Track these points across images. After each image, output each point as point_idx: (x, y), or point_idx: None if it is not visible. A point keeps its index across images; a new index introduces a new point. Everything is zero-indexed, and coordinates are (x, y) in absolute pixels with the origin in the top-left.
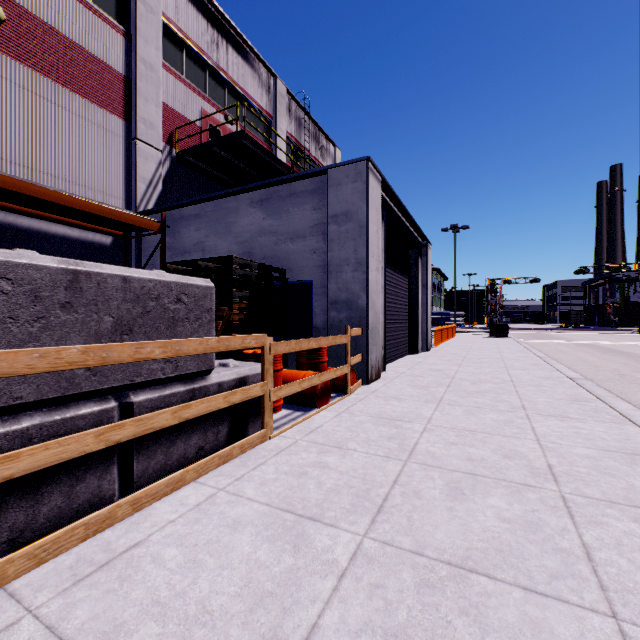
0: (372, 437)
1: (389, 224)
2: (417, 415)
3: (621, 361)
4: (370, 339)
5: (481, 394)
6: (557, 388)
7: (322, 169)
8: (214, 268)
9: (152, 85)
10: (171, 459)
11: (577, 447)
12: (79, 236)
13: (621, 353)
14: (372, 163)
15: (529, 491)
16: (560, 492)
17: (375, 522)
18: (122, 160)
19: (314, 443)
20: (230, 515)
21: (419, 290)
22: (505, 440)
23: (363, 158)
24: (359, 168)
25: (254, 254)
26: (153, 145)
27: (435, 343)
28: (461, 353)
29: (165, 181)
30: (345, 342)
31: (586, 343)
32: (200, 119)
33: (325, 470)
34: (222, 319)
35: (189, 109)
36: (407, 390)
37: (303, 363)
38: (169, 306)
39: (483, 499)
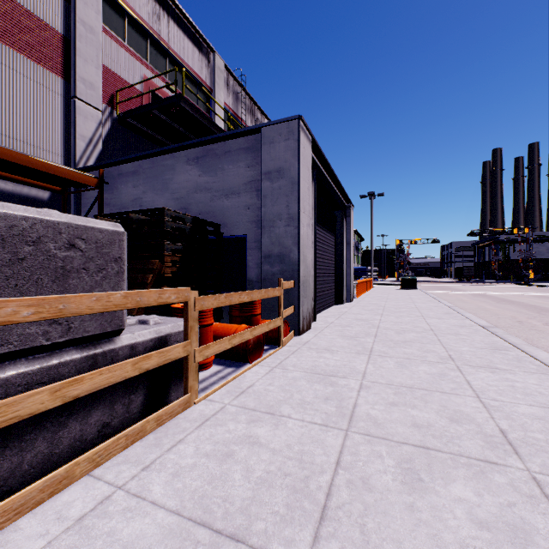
0: (307, 398)
1: (318, 185)
2: (351, 369)
3: (514, 309)
4: (302, 291)
5: (408, 344)
6: (474, 336)
7: (256, 127)
8: (145, 220)
9: (92, 47)
10: (60, 446)
11: (520, 405)
12: (13, 190)
13: (511, 302)
14: (304, 122)
15: (494, 471)
16: (529, 471)
17: (319, 539)
18: (60, 117)
19: (244, 408)
20: (121, 537)
21: (344, 247)
22: (445, 398)
23: (295, 117)
24: (291, 126)
25: (190, 210)
26: (93, 105)
27: (357, 294)
28: (380, 303)
29: (106, 141)
30: (278, 295)
31: (480, 293)
32: (140, 82)
33: (255, 448)
34: (152, 272)
35: (130, 74)
36: (338, 341)
37: (236, 316)
38: (56, 253)
39: (446, 488)
